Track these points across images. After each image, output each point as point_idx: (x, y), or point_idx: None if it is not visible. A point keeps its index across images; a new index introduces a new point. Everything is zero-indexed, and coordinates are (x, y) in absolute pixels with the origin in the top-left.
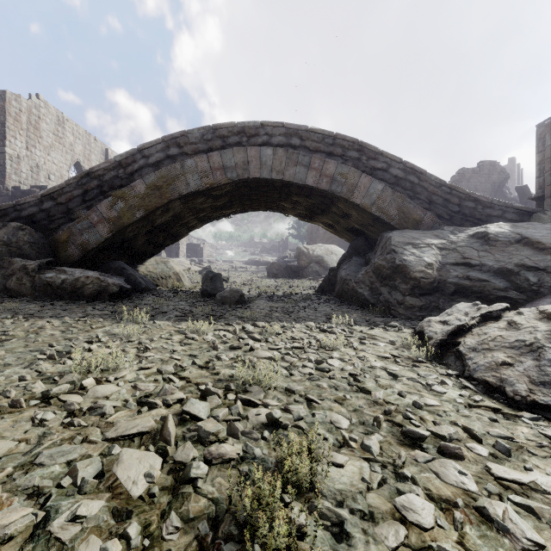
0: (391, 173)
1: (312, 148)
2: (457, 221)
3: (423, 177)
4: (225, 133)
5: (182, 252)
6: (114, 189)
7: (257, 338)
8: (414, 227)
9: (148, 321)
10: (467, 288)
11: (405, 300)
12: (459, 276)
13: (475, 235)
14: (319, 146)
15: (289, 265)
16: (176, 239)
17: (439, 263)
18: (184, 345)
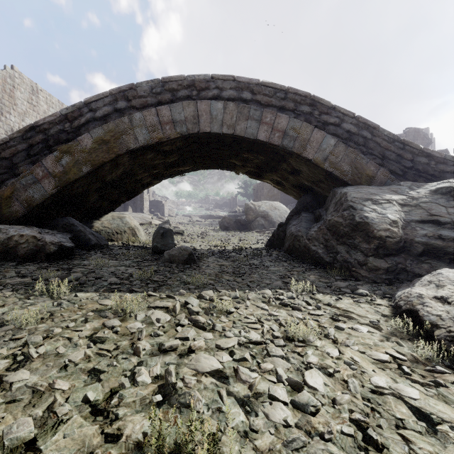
0: (343, 128)
1: (264, 102)
2: (410, 177)
3: (376, 132)
4: (174, 87)
5: (146, 208)
6: (59, 144)
7: (201, 325)
8: (367, 183)
9: (70, 293)
10: (438, 249)
11: (367, 260)
12: (428, 235)
13: (438, 190)
14: (271, 100)
15: (238, 219)
16: (131, 196)
17: (403, 220)
18: (94, 344)
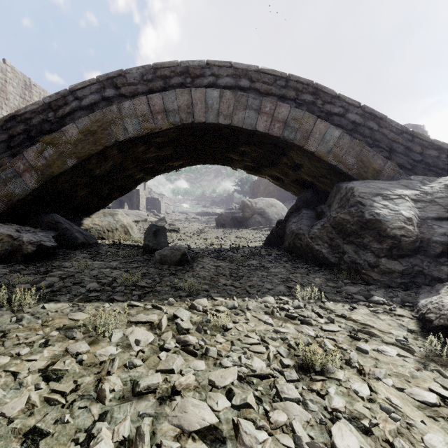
0: (348, 118)
1: (263, 90)
2: (419, 171)
3: (383, 123)
4: (167, 73)
5: (143, 205)
6: (42, 134)
7: (191, 350)
8: (374, 177)
9: (37, 304)
10: None
11: (379, 262)
12: (447, 234)
13: None
14: (271, 89)
15: (235, 216)
16: (124, 192)
17: (418, 217)
18: (46, 382)
